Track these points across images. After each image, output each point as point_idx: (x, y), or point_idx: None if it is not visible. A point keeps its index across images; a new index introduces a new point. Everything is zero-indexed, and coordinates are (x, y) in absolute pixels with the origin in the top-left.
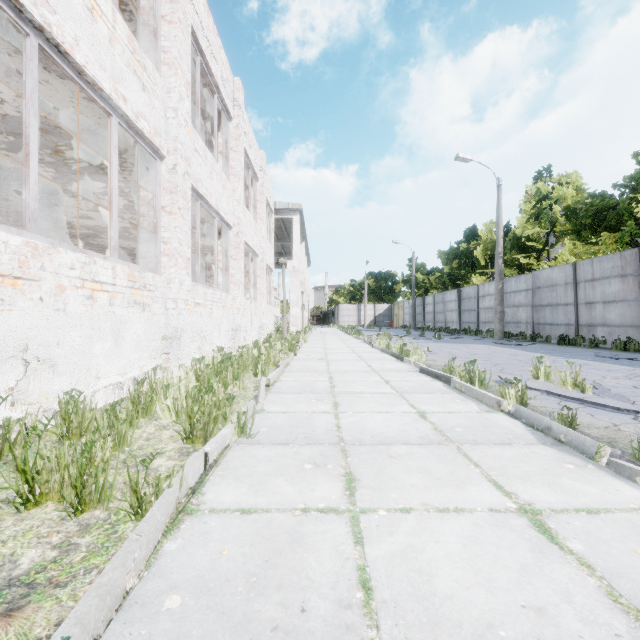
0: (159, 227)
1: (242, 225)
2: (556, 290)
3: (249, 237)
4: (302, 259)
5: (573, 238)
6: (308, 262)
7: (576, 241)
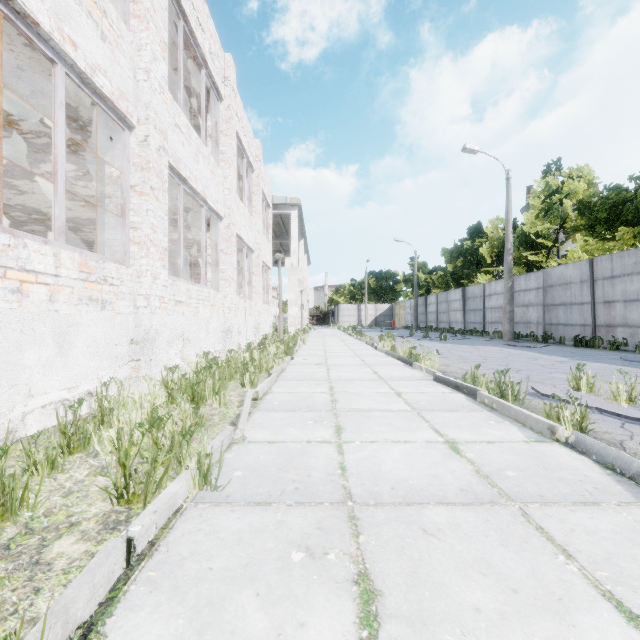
0: (127, 210)
1: (234, 216)
2: (570, 288)
3: (243, 231)
4: (301, 257)
5: (586, 234)
6: (307, 261)
7: (588, 237)
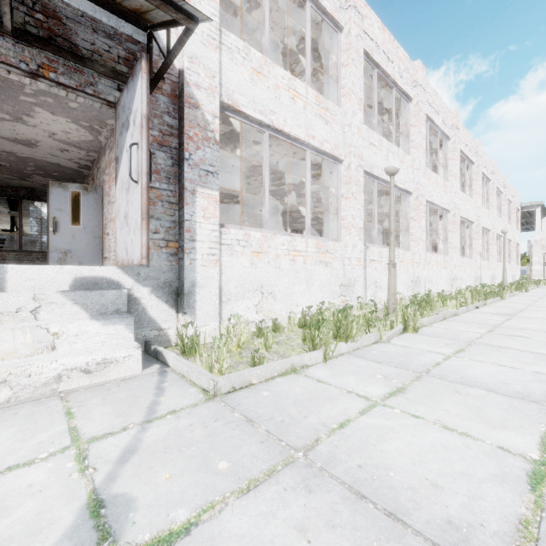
0: (489, 249)
1: (507, 234)
2: None
3: (508, 235)
4: (543, 229)
5: None
6: None
7: None
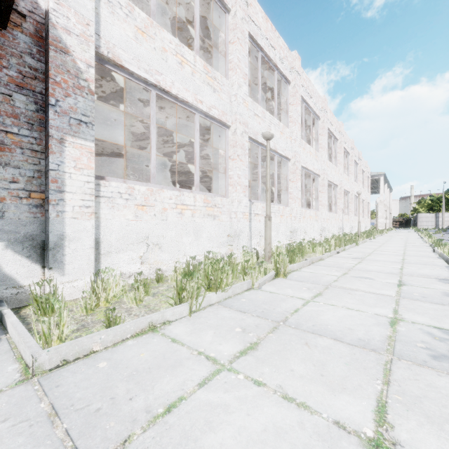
0: (348, 206)
1: (361, 195)
2: None
3: (362, 196)
4: (385, 192)
5: None
6: (390, 190)
7: None
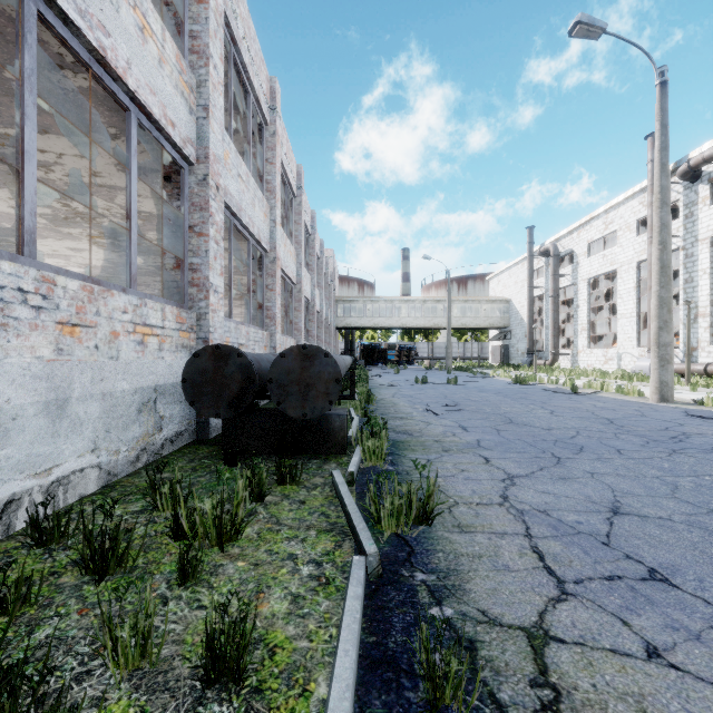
0: None
1: None
2: None
3: None
4: None
5: None
6: None
7: None
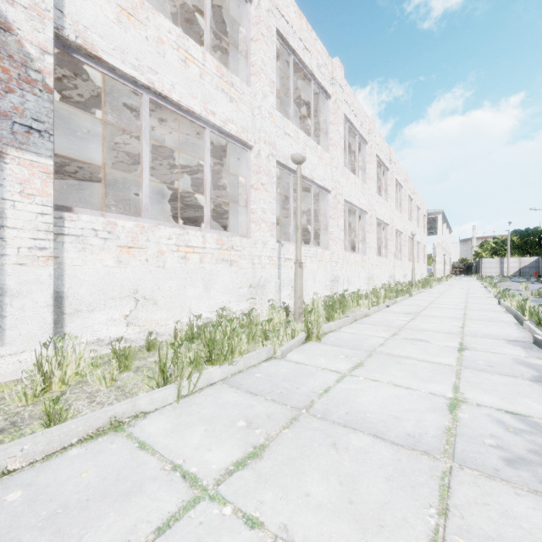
0: (401, 249)
1: (416, 236)
2: None
3: (417, 237)
4: (444, 234)
5: None
6: (449, 230)
7: None
